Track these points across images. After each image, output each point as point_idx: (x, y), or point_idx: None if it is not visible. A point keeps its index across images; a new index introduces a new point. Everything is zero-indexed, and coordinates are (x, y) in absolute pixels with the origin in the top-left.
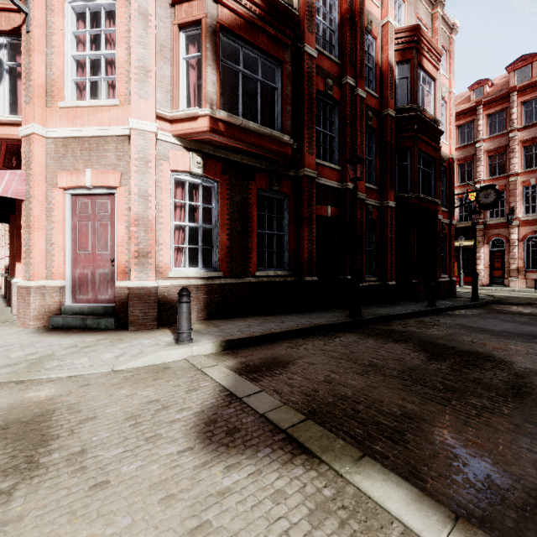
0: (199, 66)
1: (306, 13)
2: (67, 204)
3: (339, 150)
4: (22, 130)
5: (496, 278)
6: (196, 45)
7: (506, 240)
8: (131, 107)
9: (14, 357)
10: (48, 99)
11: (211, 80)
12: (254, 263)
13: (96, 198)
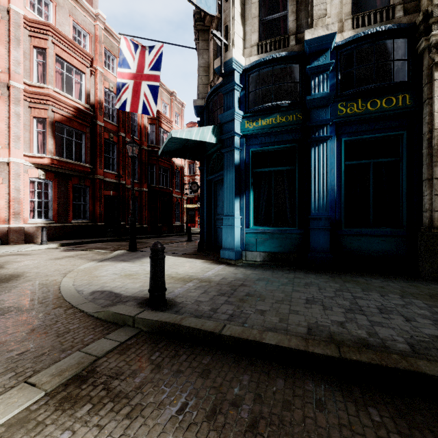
0: (43, 133)
1: (98, 106)
2: None
3: (117, 165)
4: None
5: None
6: (42, 125)
7: None
8: (11, 152)
9: None
10: None
11: (51, 143)
12: (71, 217)
13: None
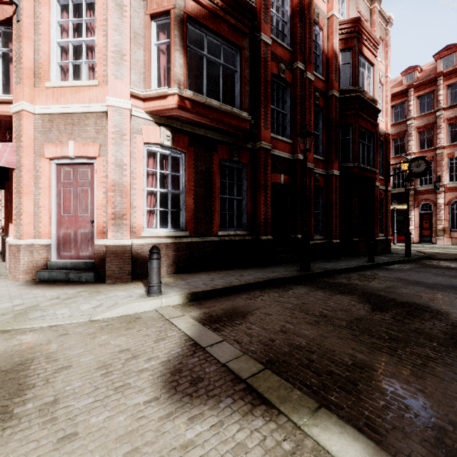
0: (168, 51)
1: (262, 6)
2: (53, 172)
3: (290, 126)
4: (13, 107)
5: (425, 236)
6: (166, 33)
7: (433, 204)
8: (108, 87)
9: (3, 307)
10: (36, 80)
11: (178, 63)
12: (217, 223)
13: (78, 167)
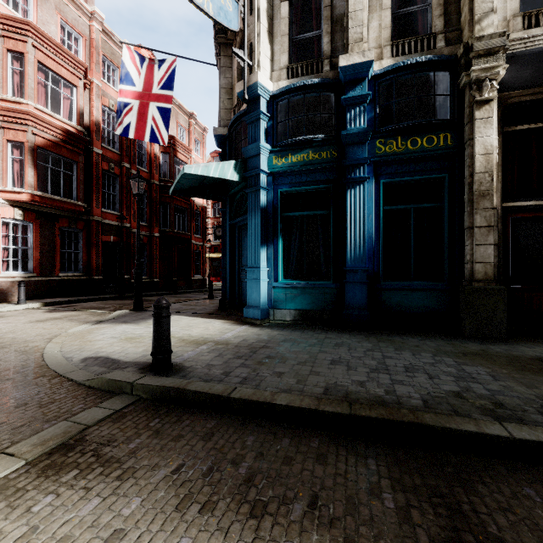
0: (21, 161)
1: (95, 129)
2: None
3: (119, 203)
4: None
5: None
6: (19, 150)
7: None
8: None
9: None
10: None
11: (31, 175)
12: (58, 268)
13: None
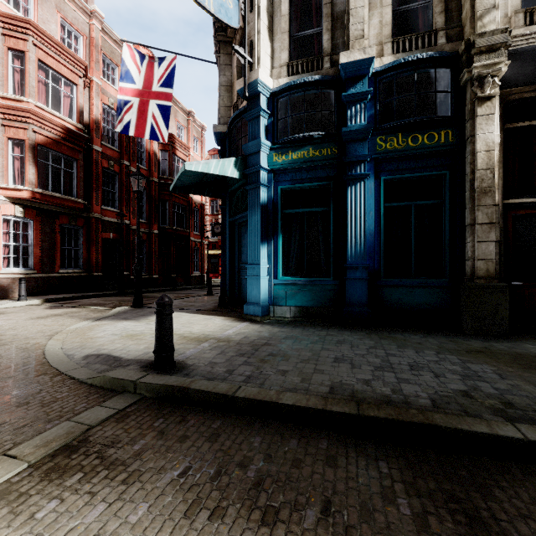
0: (21, 159)
1: (95, 127)
2: None
3: (119, 201)
4: None
5: None
6: (20, 148)
7: None
8: None
9: None
10: None
11: (32, 172)
12: (59, 265)
13: None
